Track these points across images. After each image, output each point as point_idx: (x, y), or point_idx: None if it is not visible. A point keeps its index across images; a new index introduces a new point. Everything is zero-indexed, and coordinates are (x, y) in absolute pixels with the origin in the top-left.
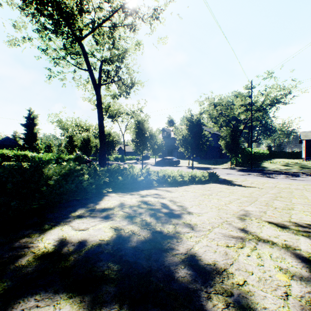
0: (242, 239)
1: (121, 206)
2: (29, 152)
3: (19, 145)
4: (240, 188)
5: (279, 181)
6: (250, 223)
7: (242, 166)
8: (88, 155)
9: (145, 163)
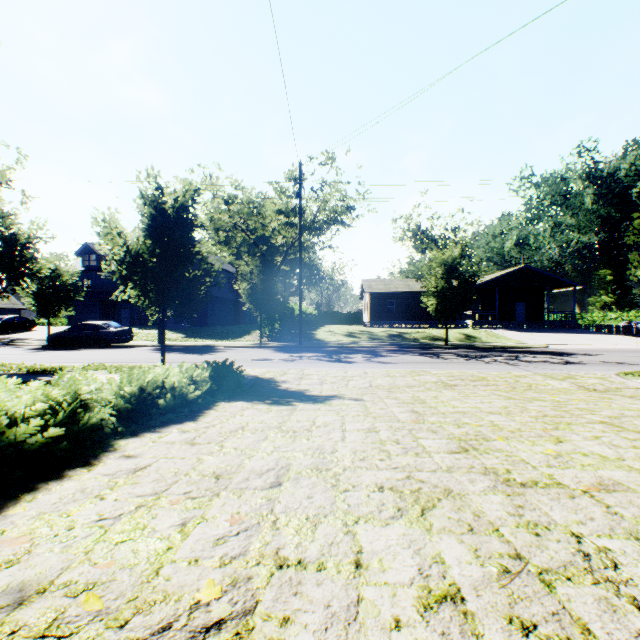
0: None
1: None
2: None
3: None
4: (319, 412)
5: (366, 369)
6: None
7: (281, 341)
8: None
9: (10, 342)
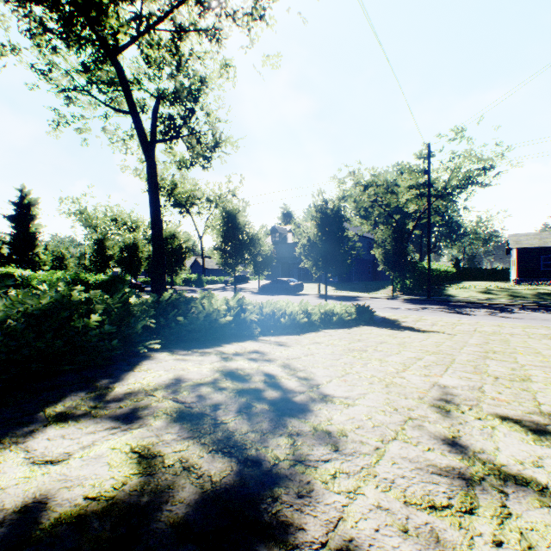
0: (464, 478)
1: (172, 384)
2: (18, 269)
3: (0, 256)
4: (416, 334)
5: (480, 320)
6: (465, 423)
7: (412, 295)
8: (134, 275)
9: (241, 289)
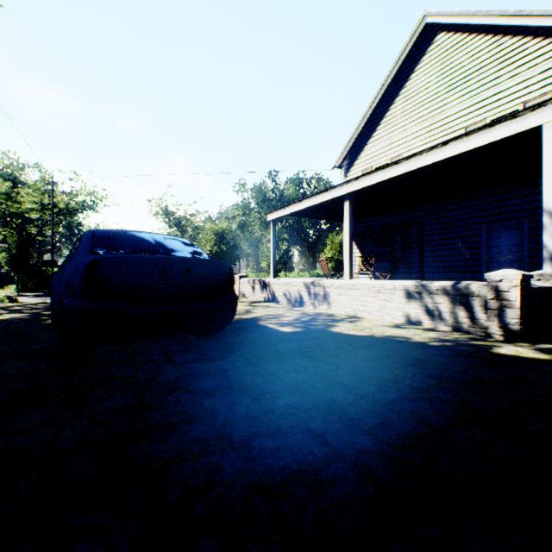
0: None
1: None
2: None
3: None
4: None
5: None
6: None
7: (37, 292)
8: None
9: None
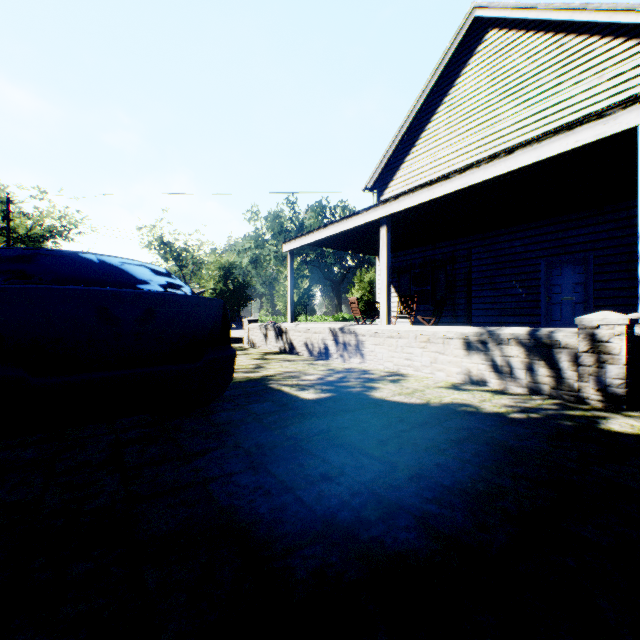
0: None
1: None
2: None
3: None
4: None
5: None
6: None
7: None
8: None
9: None
